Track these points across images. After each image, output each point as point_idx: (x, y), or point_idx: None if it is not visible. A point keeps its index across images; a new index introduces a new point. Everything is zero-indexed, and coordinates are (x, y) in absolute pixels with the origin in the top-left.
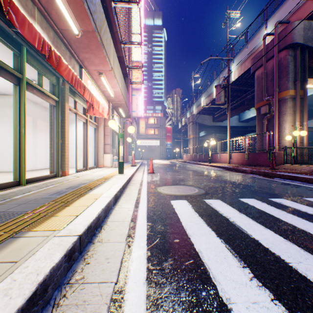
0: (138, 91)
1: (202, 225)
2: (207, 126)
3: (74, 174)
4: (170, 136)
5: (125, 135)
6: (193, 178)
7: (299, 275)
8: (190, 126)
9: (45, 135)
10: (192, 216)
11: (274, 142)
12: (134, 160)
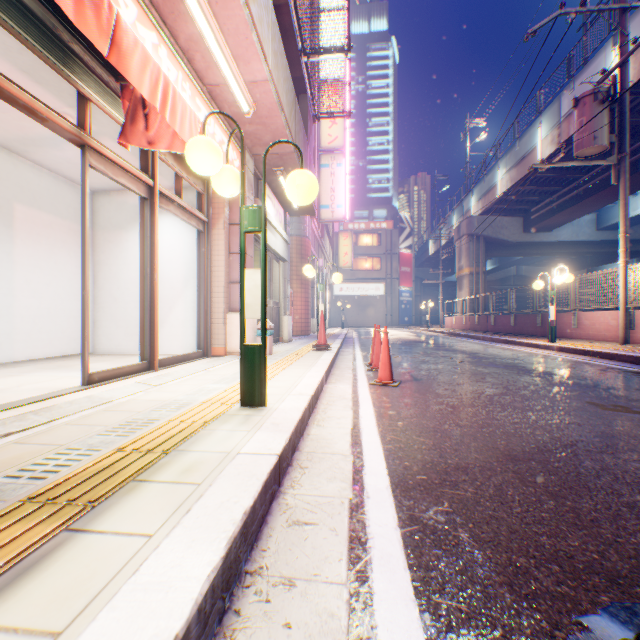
0: (336, 155)
1: None
2: (506, 245)
3: (52, 399)
4: (410, 274)
5: (302, 267)
6: None
7: None
8: (464, 247)
9: (50, 254)
10: None
11: None
12: (322, 332)
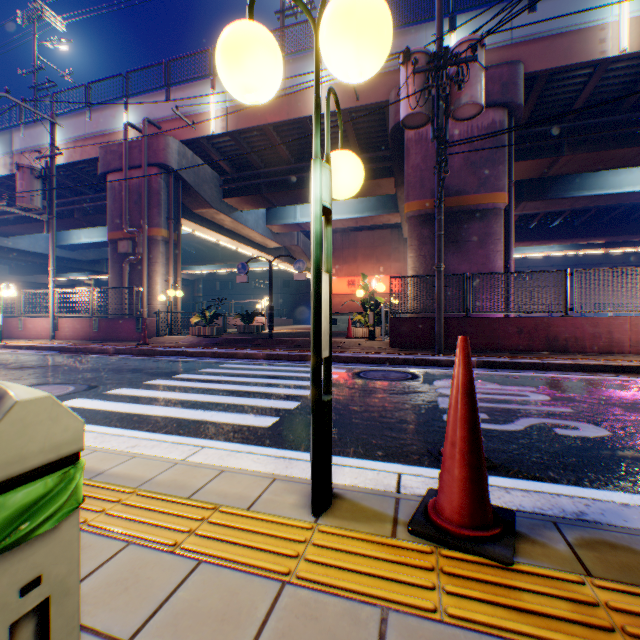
0: None
1: (143, 406)
2: None
3: None
4: None
5: None
6: (22, 374)
7: (223, 403)
8: None
9: None
10: (121, 405)
11: (144, 302)
12: None
